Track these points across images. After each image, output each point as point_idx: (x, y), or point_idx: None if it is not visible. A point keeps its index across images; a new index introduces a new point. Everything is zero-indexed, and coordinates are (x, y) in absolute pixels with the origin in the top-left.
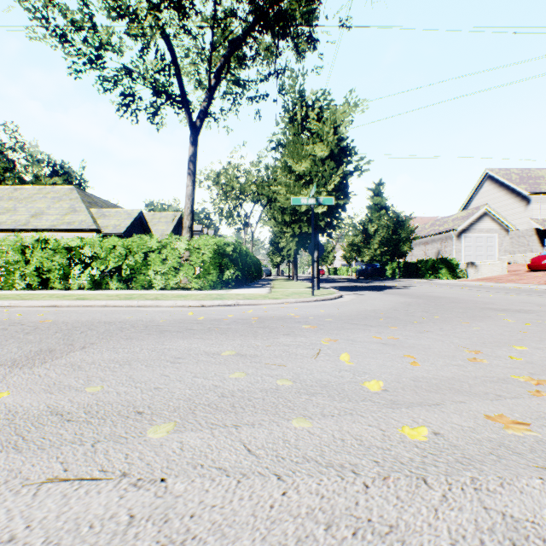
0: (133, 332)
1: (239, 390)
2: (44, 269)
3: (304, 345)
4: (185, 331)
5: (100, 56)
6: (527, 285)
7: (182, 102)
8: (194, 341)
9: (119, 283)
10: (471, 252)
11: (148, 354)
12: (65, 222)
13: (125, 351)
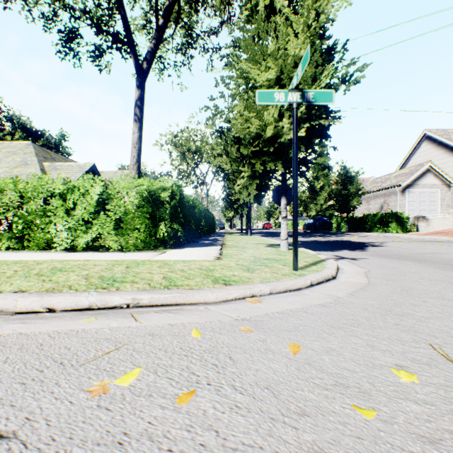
0: None
1: None
2: None
3: None
4: None
5: None
6: None
7: (127, 42)
8: None
9: (9, 242)
10: (414, 206)
11: None
12: (12, 174)
13: None
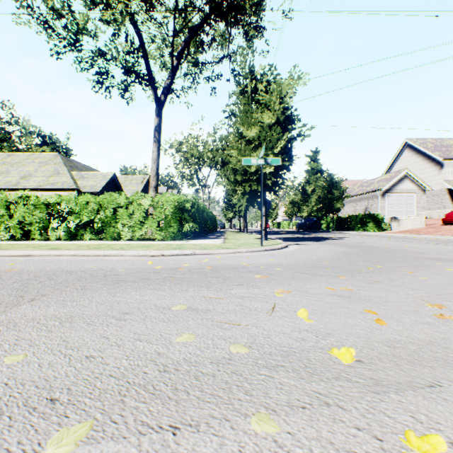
0: (90, 282)
1: (185, 360)
2: (26, 222)
3: (258, 298)
4: (141, 281)
5: (78, 40)
6: (445, 236)
7: (148, 80)
8: (147, 292)
9: (91, 235)
10: (393, 208)
11: (96, 308)
12: (49, 183)
13: (73, 304)
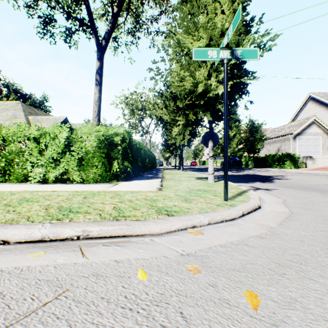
0: None
1: None
2: None
3: None
4: None
5: None
6: None
7: (90, 25)
8: None
9: None
10: (303, 149)
11: None
12: (5, 125)
13: None
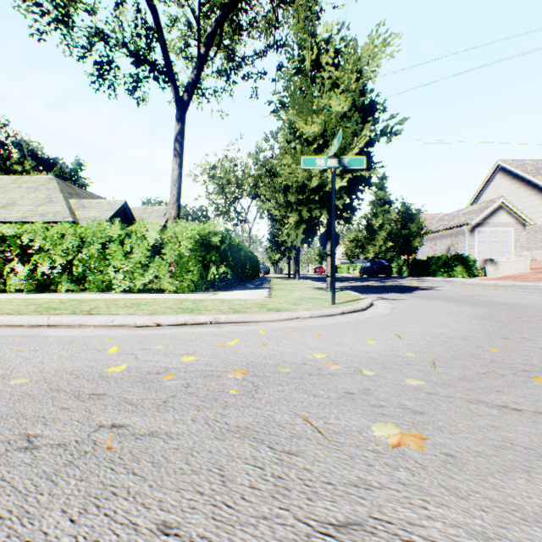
0: None
1: None
2: None
3: None
4: None
5: (67, 14)
6: None
7: (166, 73)
8: None
9: (69, 284)
10: (485, 248)
11: None
12: (38, 213)
13: None
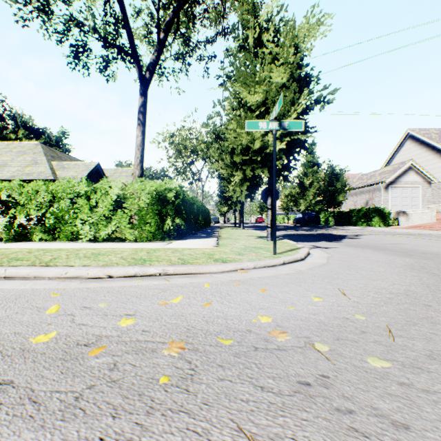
0: None
1: None
2: None
3: None
4: None
5: (46, 4)
6: None
7: (131, 54)
8: None
9: (42, 234)
10: (397, 202)
11: None
12: (24, 173)
13: None
